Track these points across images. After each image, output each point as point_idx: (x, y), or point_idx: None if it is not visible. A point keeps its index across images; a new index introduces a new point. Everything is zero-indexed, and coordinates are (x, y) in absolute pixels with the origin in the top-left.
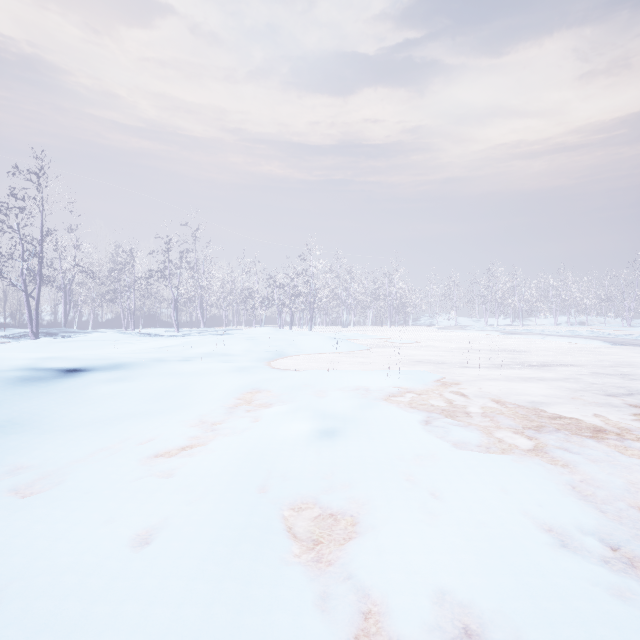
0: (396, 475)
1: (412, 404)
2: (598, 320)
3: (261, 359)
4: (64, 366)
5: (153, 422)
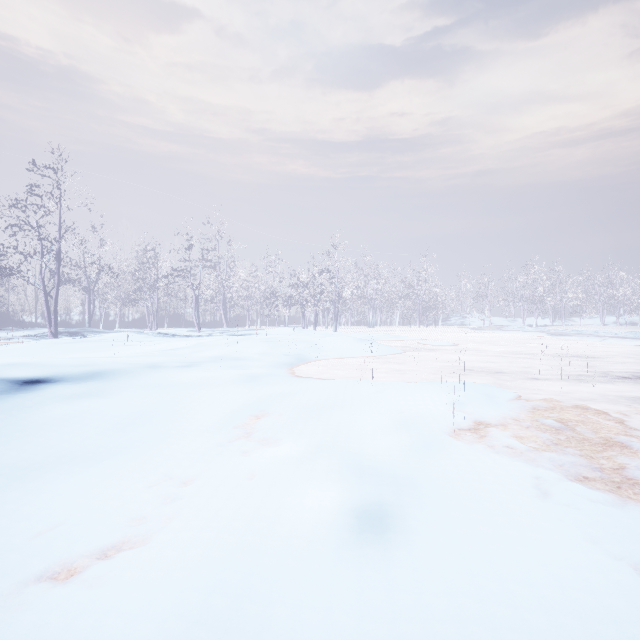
0: None
1: (494, 446)
2: None
3: (278, 365)
4: (25, 376)
5: (88, 479)
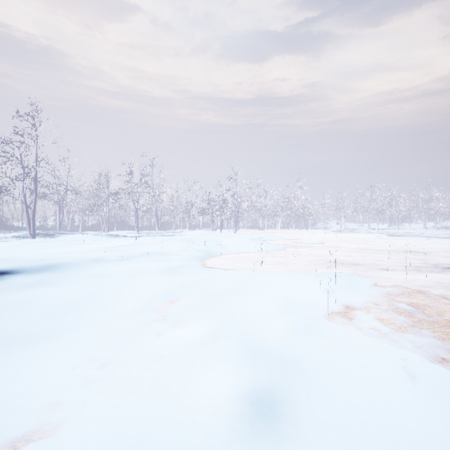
0: None
1: (361, 328)
2: None
3: (192, 258)
4: None
5: (21, 361)
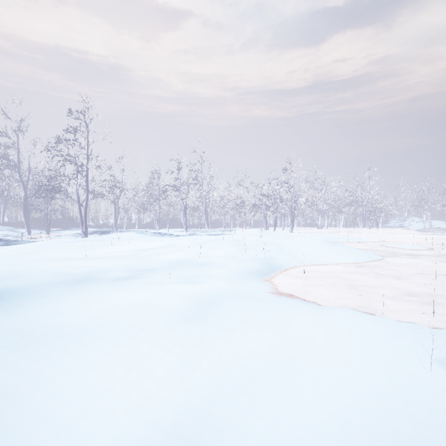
0: None
1: None
2: None
3: (244, 275)
4: None
5: None
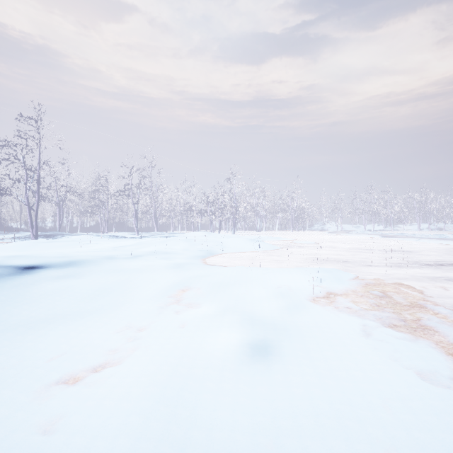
0: (373, 450)
1: (338, 307)
2: (452, 226)
3: (195, 257)
4: (25, 264)
5: (77, 327)
